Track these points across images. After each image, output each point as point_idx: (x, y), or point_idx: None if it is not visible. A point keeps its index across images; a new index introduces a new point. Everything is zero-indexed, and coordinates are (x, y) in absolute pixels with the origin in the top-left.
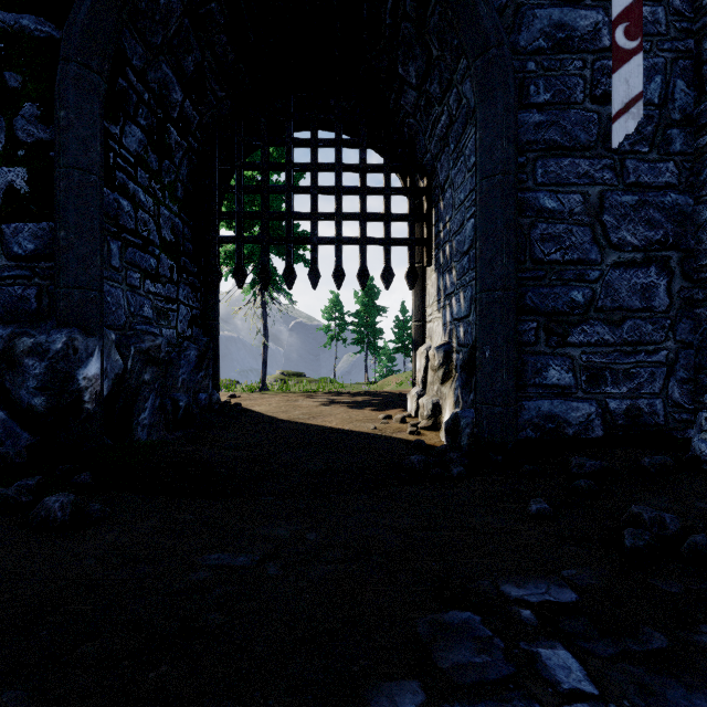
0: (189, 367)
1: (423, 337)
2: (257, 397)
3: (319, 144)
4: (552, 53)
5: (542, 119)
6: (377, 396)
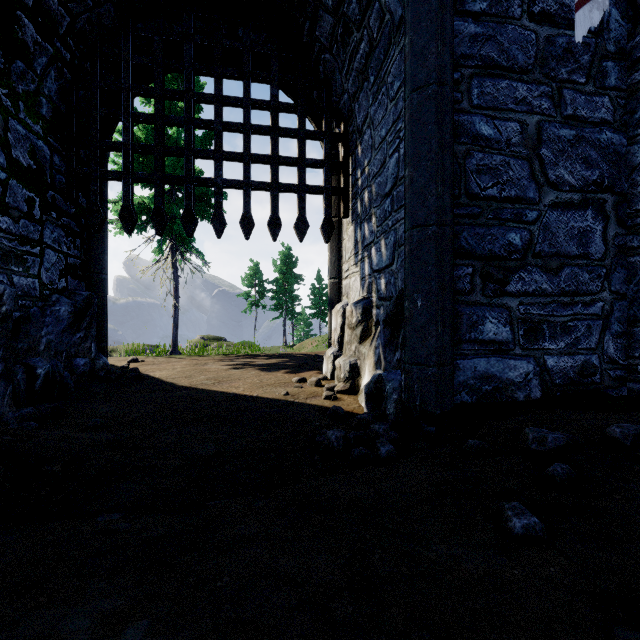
0: (58, 325)
1: (339, 295)
2: (163, 361)
3: (224, 73)
4: None
5: (478, 31)
6: (292, 357)
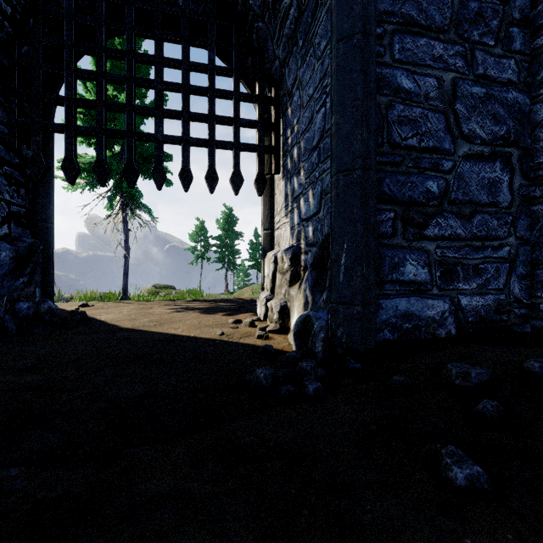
0: None
1: (272, 244)
2: (112, 305)
3: (164, 36)
4: None
5: None
6: (231, 302)
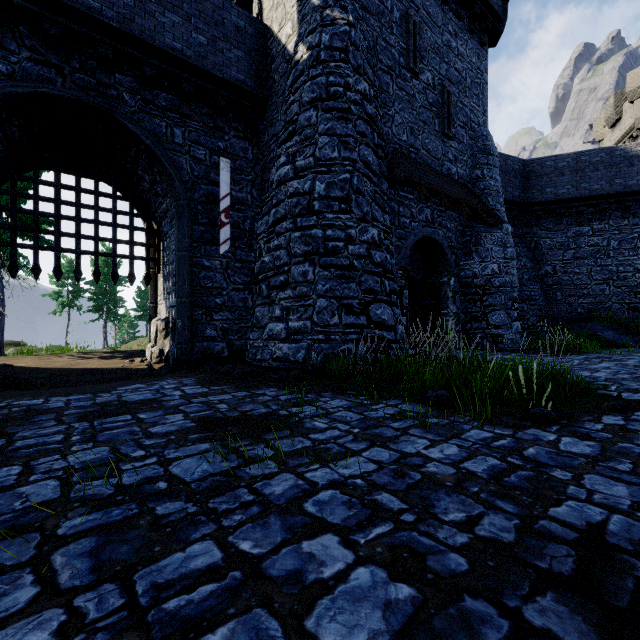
0: None
1: (156, 313)
2: (5, 359)
3: (82, 191)
4: (208, 204)
5: (204, 230)
6: (122, 352)
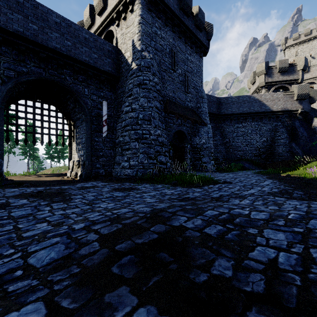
0: None
1: (72, 158)
2: None
3: (44, 109)
4: (97, 117)
5: (96, 127)
6: (53, 174)
